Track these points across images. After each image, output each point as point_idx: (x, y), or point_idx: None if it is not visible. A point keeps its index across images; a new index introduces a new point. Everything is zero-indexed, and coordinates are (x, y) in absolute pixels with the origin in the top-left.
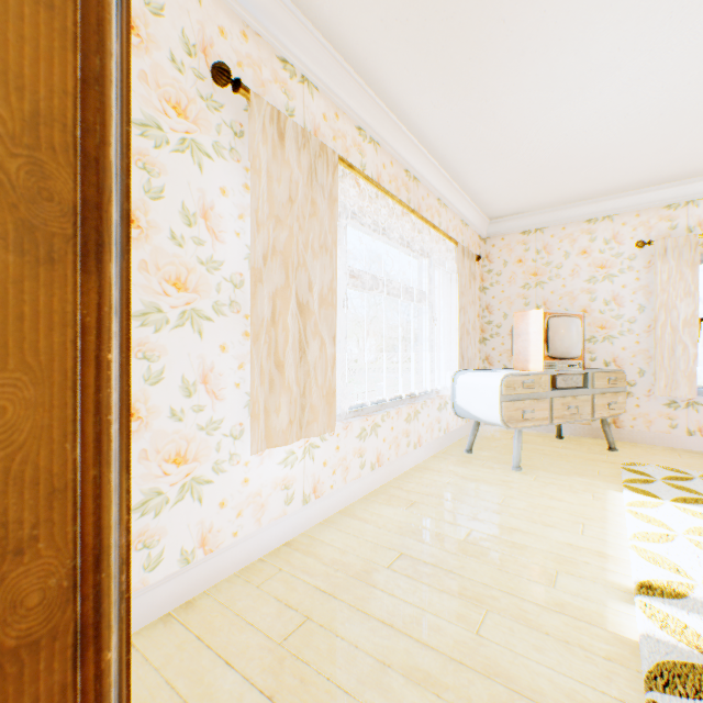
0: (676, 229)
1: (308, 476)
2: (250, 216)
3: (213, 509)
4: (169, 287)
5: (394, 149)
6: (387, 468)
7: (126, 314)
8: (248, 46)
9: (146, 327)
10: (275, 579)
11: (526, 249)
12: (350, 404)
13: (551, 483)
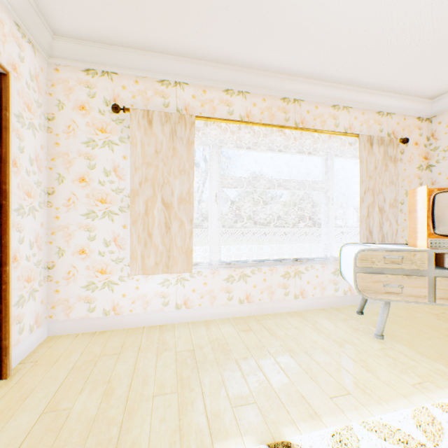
0: None
1: (180, 294)
2: (130, 166)
3: (119, 296)
4: (99, 202)
5: (264, 90)
6: (257, 305)
7: (6, 219)
8: (139, 86)
9: (89, 219)
10: (135, 335)
11: None
12: (225, 260)
13: (392, 358)
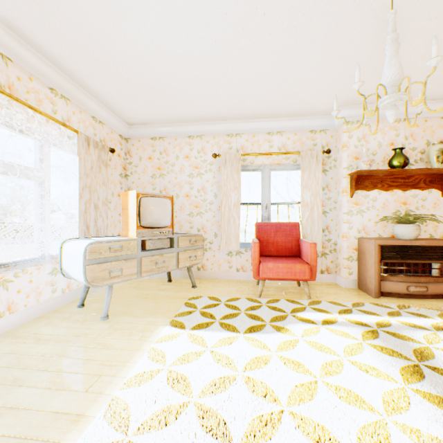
0: (232, 149)
1: None
2: None
3: None
4: None
5: None
6: None
7: None
8: None
9: None
10: None
11: (154, 150)
12: None
13: (121, 329)
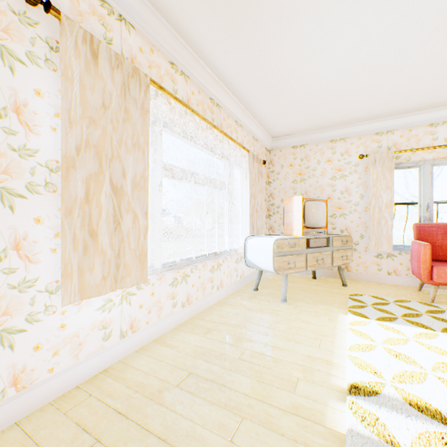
0: (381, 147)
1: (125, 316)
2: (62, 115)
3: (27, 352)
4: None
5: (201, 82)
6: (195, 305)
7: None
8: None
9: None
10: (82, 404)
11: (295, 158)
12: (166, 261)
13: (304, 310)
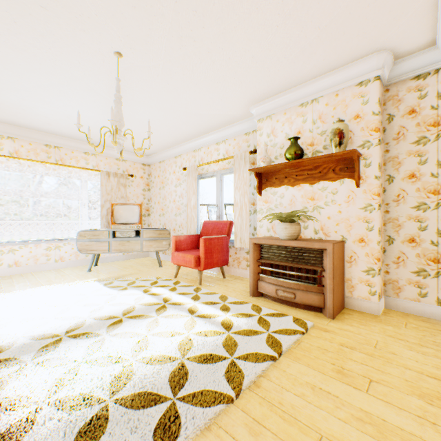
0: (196, 161)
1: None
2: None
3: None
4: None
5: (30, 139)
6: (25, 267)
7: None
8: None
9: None
10: None
11: (160, 170)
12: None
13: (83, 275)
